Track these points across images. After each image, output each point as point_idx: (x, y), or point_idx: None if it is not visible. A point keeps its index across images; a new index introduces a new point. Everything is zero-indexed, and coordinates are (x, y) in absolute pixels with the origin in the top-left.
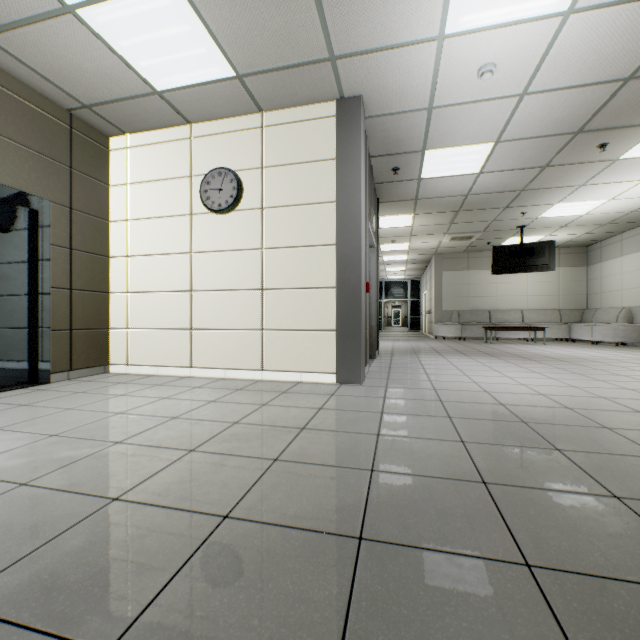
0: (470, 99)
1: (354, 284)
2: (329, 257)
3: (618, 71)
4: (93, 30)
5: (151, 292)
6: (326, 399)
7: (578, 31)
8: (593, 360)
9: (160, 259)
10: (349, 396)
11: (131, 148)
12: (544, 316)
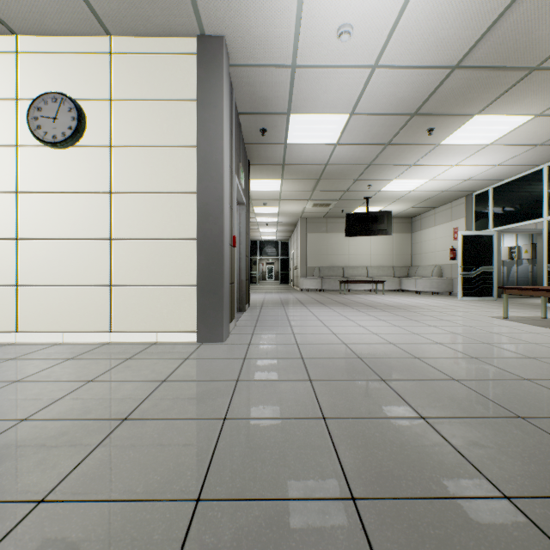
0: (330, 63)
1: (216, 236)
2: (189, 206)
3: (449, 58)
4: None
5: None
6: (177, 365)
7: (423, 5)
8: (421, 307)
9: None
10: (205, 359)
11: None
12: (383, 272)
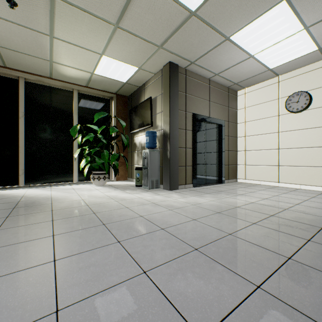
0: None
1: None
2: None
3: None
4: (255, 59)
5: (256, 150)
6: None
7: None
8: None
9: (261, 136)
10: None
11: (246, 93)
12: None
